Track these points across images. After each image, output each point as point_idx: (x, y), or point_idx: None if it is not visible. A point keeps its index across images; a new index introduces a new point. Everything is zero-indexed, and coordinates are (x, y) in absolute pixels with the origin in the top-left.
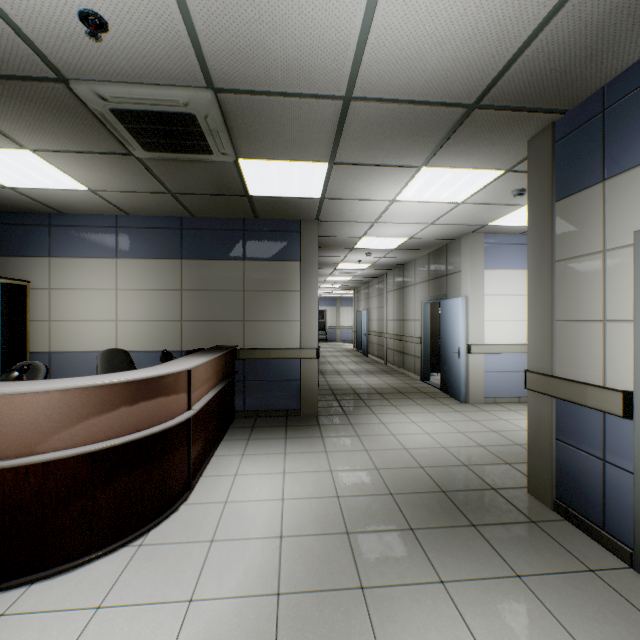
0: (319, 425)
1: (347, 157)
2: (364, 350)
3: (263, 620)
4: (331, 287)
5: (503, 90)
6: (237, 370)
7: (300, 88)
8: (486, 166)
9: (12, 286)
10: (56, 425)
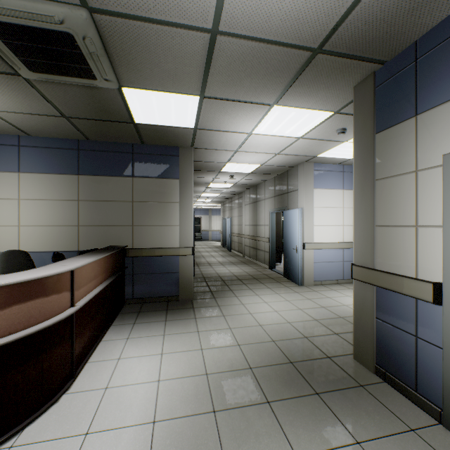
0: (193, 308)
1: (215, 92)
2: (228, 247)
3: None
4: (205, 201)
5: (342, 37)
6: (127, 266)
7: (171, 16)
8: (321, 107)
9: None
10: None
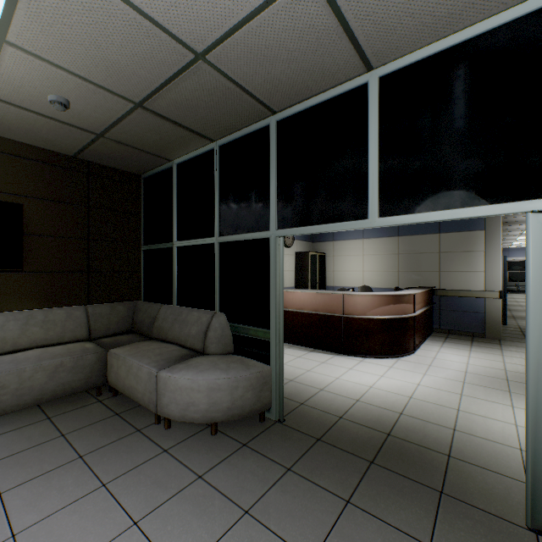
0: (500, 344)
1: None
2: None
3: (456, 384)
4: None
5: None
6: (434, 302)
7: None
8: None
9: (321, 256)
10: (371, 307)
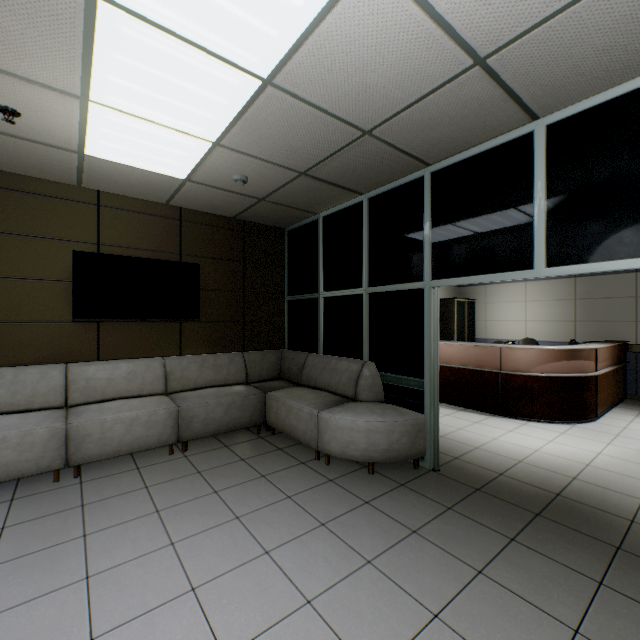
0: None
1: None
2: None
3: None
4: None
5: None
6: (627, 361)
7: None
8: None
9: (469, 303)
10: (536, 363)
